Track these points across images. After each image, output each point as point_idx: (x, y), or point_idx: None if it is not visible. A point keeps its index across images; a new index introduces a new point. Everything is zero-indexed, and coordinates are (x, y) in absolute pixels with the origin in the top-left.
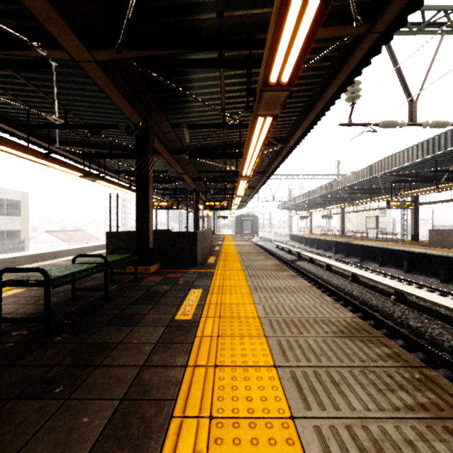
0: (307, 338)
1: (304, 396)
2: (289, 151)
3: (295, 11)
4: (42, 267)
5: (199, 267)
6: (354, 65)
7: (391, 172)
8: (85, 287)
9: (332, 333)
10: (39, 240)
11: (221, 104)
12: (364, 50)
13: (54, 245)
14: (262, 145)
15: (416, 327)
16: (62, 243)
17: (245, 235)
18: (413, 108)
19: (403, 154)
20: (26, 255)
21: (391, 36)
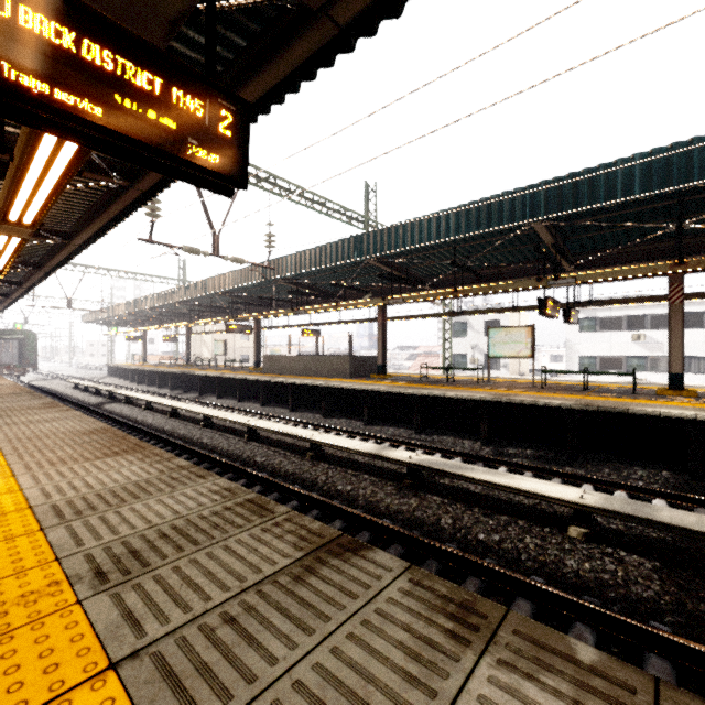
0: (46, 441)
1: (23, 458)
2: (77, 248)
3: (22, 202)
4: None
5: None
6: (130, 202)
7: (228, 291)
8: None
9: (74, 436)
10: None
11: None
12: (134, 196)
13: None
14: (15, 253)
15: (207, 443)
16: None
17: (2, 370)
18: (215, 241)
19: (232, 276)
20: None
21: (151, 199)
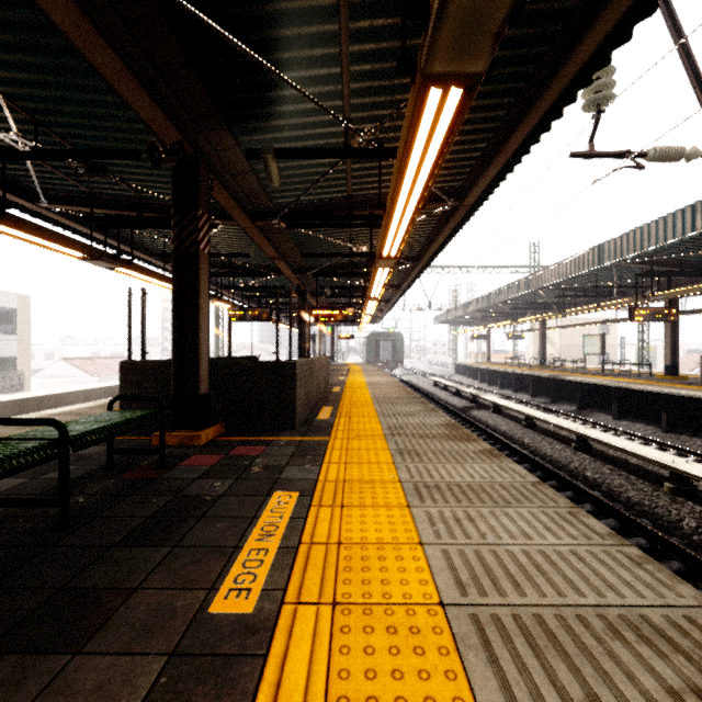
0: None
1: None
2: (465, 214)
3: None
4: None
5: (301, 429)
6: None
7: (636, 257)
8: (45, 483)
9: (696, 699)
10: (52, 373)
11: (343, 106)
12: None
13: (76, 382)
14: (429, 180)
15: None
16: (89, 377)
17: (382, 365)
18: None
19: (666, 224)
20: (3, 402)
21: None
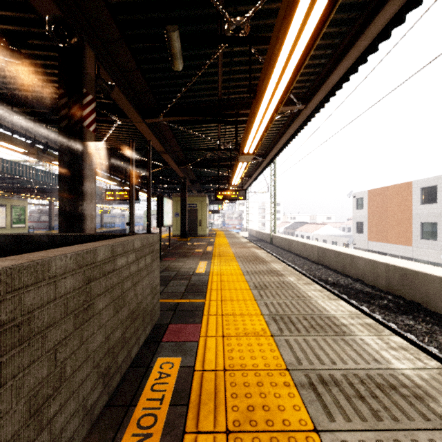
0: None
1: None
2: None
3: None
4: (306, 314)
5: None
6: None
7: None
8: None
9: None
10: None
11: None
12: None
13: None
14: None
15: None
16: None
17: None
18: None
19: None
20: None
21: None
